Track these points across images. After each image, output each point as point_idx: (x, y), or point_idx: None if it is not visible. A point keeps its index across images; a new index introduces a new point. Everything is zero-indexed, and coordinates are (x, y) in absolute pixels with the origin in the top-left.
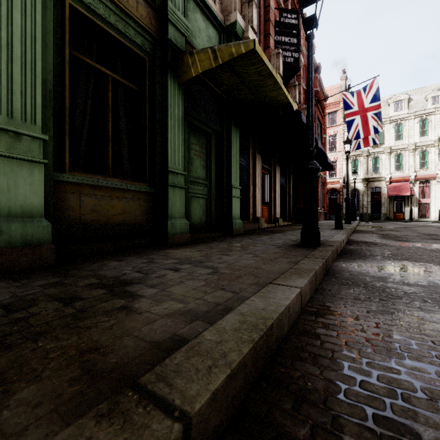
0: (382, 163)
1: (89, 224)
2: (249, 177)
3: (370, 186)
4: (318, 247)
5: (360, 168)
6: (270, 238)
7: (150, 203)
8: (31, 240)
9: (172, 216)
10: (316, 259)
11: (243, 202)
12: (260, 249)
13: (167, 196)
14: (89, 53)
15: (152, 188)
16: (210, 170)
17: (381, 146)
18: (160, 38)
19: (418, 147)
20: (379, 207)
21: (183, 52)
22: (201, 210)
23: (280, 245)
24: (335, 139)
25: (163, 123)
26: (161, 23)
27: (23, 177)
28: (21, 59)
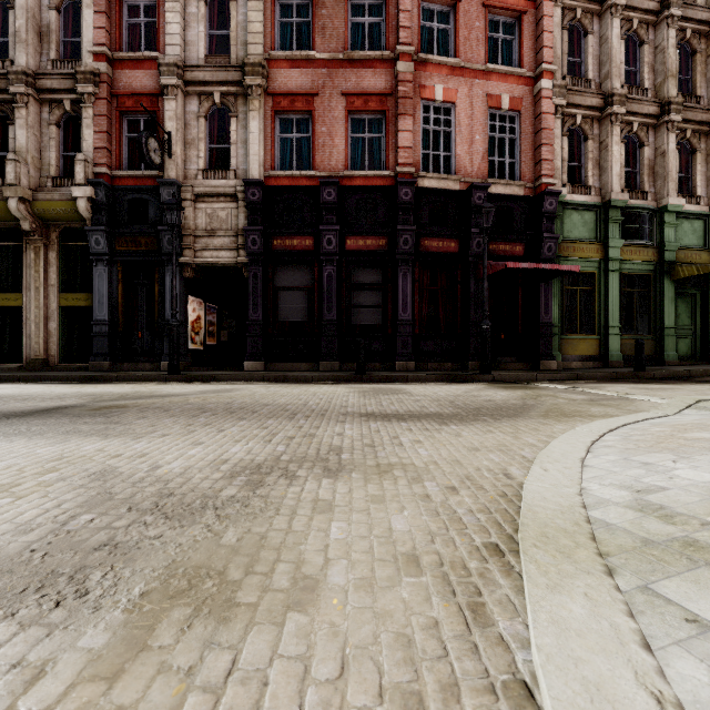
0: None
1: (628, 355)
2: None
3: None
4: None
5: None
6: None
7: (653, 345)
8: (618, 359)
9: (666, 351)
10: None
11: None
12: None
13: (663, 341)
14: (624, 283)
15: (654, 337)
16: (694, 318)
17: None
18: (659, 259)
19: None
20: None
21: (675, 264)
22: (686, 347)
23: None
24: None
25: (660, 303)
26: (659, 251)
27: (615, 340)
28: (614, 304)
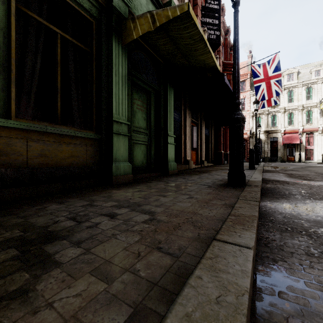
0: (278, 119)
1: (37, 167)
2: (181, 128)
3: (270, 136)
4: (245, 188)
5: (262, 123)
6: (200, 178)
7: (97, 148)
8: None
9: (116, 159)
10: (250, 202)
11: (176, 148)
12: (194, 190)
13: (112, 143)
14: (39, 12)
15: (98, 135)
16: (149, 121)
17: (278, 106)
18: (106, 5)
19: (305, 108)
20: (276, 152)
21: (126, 18)
22: (143, 154)
23: (210, 184)
24: (244, 102)
25: (108, 79)
26: None
27: None
28: None
